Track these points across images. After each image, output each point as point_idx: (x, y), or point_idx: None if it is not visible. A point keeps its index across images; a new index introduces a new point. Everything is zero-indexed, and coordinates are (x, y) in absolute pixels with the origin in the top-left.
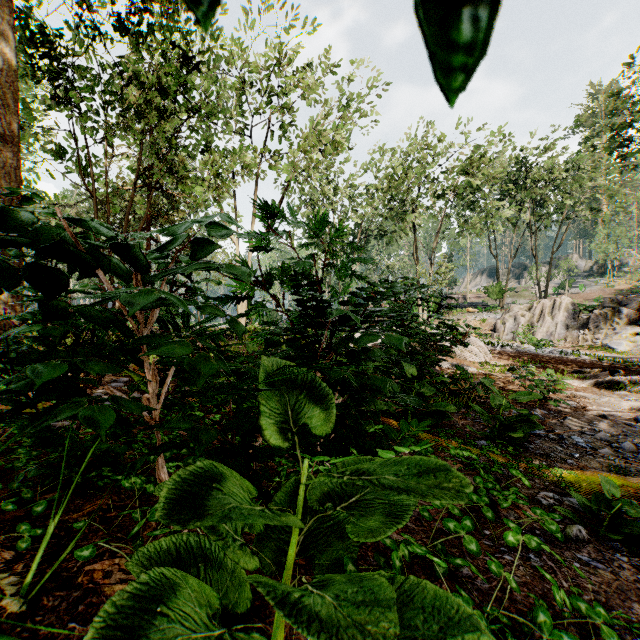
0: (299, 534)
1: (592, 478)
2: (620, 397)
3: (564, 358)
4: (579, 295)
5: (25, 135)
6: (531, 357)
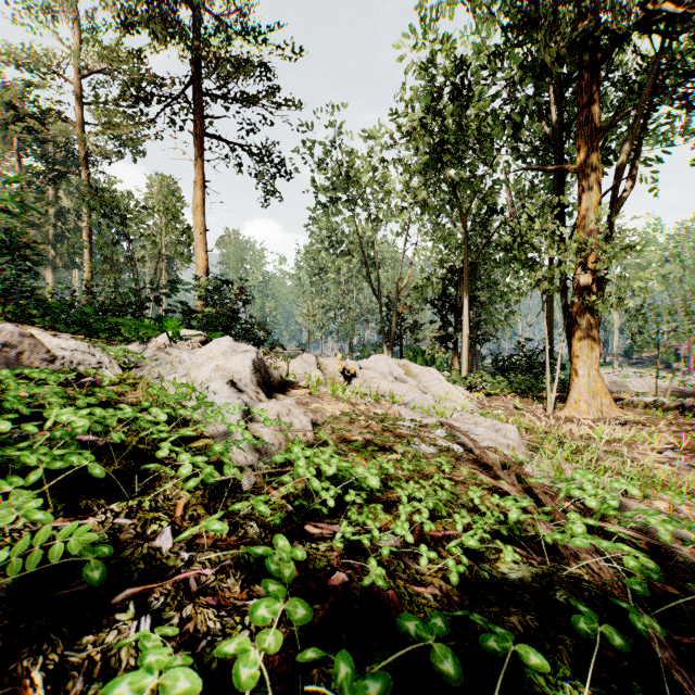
0: None
1: None
2: None
3: None
4: None
5: None
6: (692, 393)
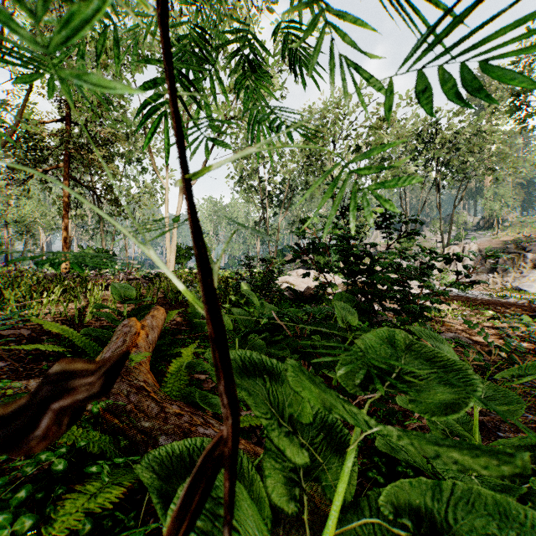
0: None
1: None
2: None
3: (495, 300)
4: None
5: None
6: (465, 300)
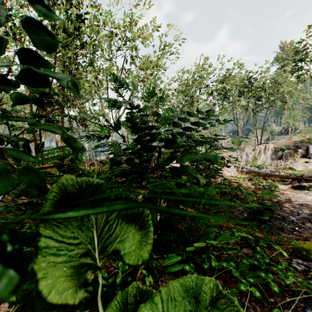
0: None
1: None
2: (305, 194)
3: (272, 174)
4: (276, 143)
5: None
6: (256, 173)
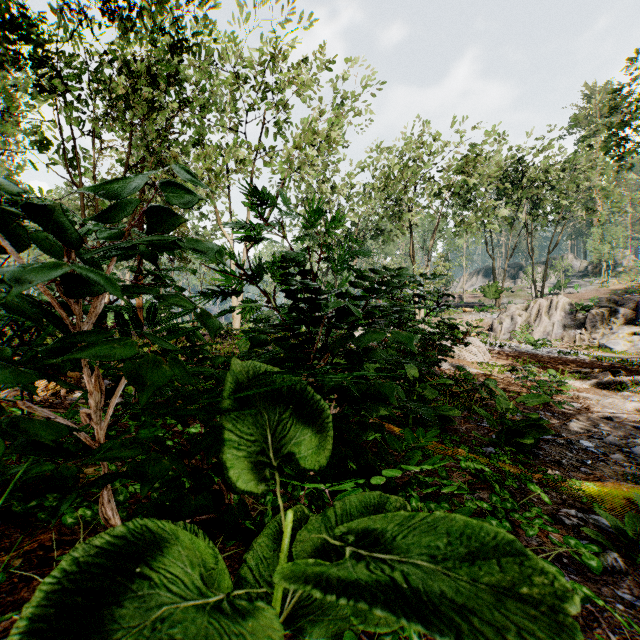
0: (283, 595)
1: (613, 490)
2: (623, 398)
3: (563, 358)
4: (574, 295)
5: (7, 126)
6: (530, 357)
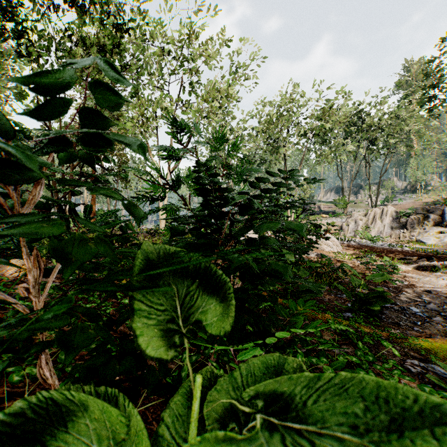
0: None
1: (441, 345)
2: (437, 277)
3: (392, 249)
4: (398, 206)
5: None
6: (369, 248)
